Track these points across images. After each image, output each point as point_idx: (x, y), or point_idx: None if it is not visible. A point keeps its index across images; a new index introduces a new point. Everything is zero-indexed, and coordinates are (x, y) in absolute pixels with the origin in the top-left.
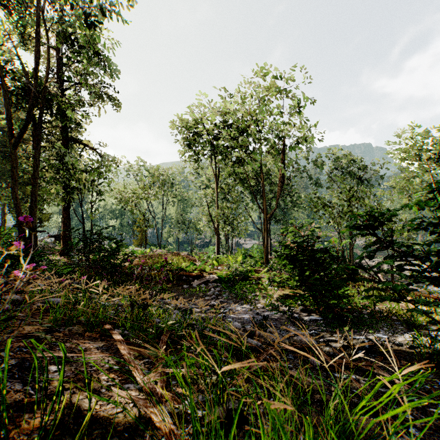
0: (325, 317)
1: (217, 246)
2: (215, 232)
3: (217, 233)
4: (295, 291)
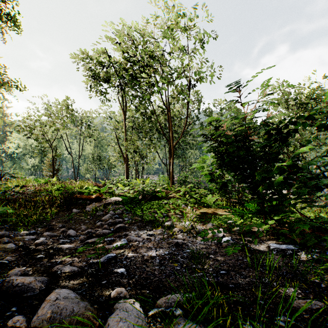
0: (299, 245)
1: (127, 174)
2: (125, 162)
3: (127, 162)
4: (212, 209)
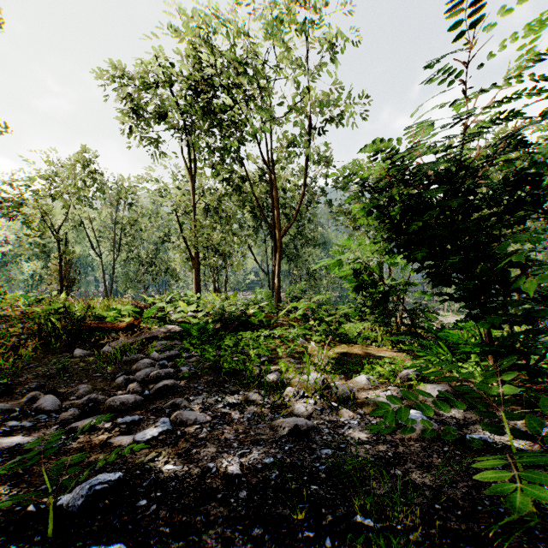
0: None
1: (197, 288)
2: (193, 265)
3: (197, 266)
4: (358, 347)
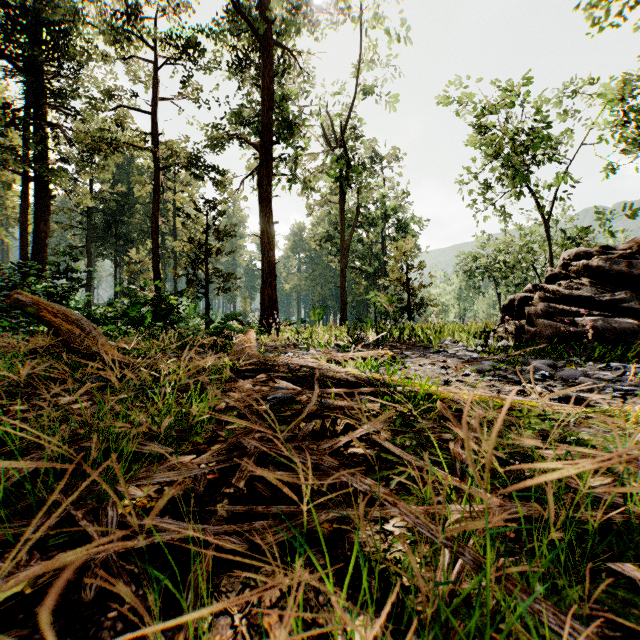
0: None
1: None
2: None
3: None
4: None
